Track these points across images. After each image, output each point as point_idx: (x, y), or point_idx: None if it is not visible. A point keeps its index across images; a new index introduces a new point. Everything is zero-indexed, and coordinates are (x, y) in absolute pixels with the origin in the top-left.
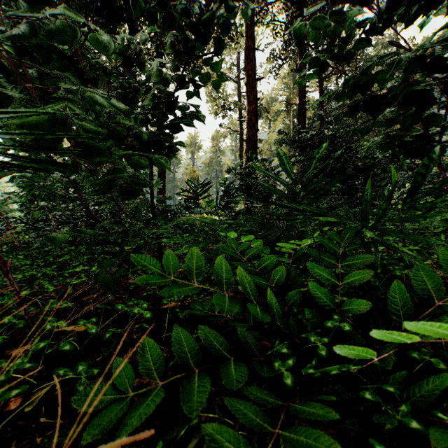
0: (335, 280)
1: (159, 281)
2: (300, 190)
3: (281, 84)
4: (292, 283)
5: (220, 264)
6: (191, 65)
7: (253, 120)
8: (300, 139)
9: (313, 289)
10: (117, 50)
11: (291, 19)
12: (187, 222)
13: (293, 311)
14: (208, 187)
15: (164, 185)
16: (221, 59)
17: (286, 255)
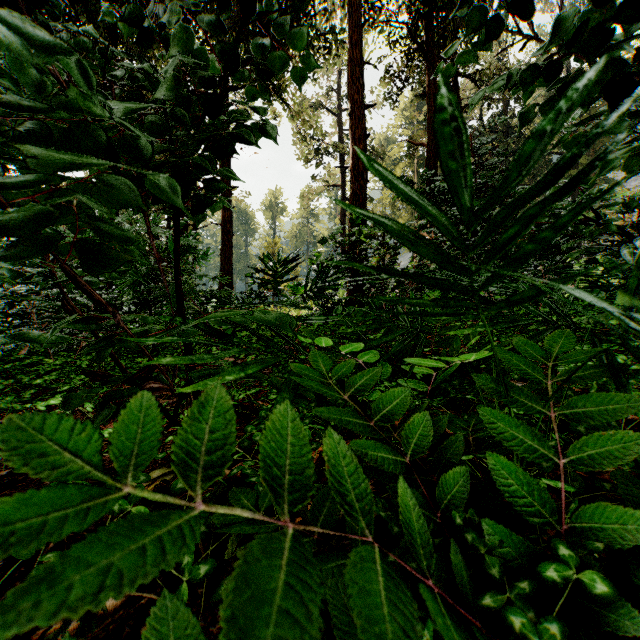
0: (549, 451)
1: (67, 511)
2: (481, 240)
3: (400, 119)
4: (444, 447)
5: (279, 428)
6: (270, 88)
7: (360, 166)
8: (432, 191)
9: (500, 472)
10: (127, 21)
11: (417, 19)
12: (230, 320)
13: (455, 524)
14: (291, 263)
15: (231, 264)
16: (314, 79)
17: (419, 376)
